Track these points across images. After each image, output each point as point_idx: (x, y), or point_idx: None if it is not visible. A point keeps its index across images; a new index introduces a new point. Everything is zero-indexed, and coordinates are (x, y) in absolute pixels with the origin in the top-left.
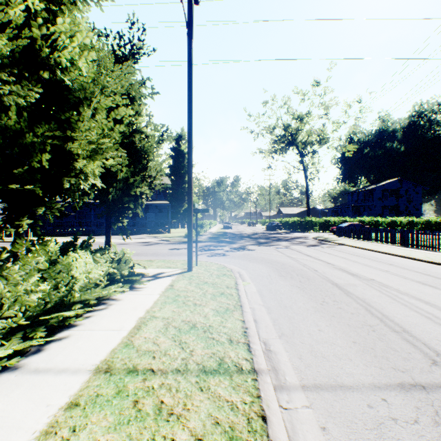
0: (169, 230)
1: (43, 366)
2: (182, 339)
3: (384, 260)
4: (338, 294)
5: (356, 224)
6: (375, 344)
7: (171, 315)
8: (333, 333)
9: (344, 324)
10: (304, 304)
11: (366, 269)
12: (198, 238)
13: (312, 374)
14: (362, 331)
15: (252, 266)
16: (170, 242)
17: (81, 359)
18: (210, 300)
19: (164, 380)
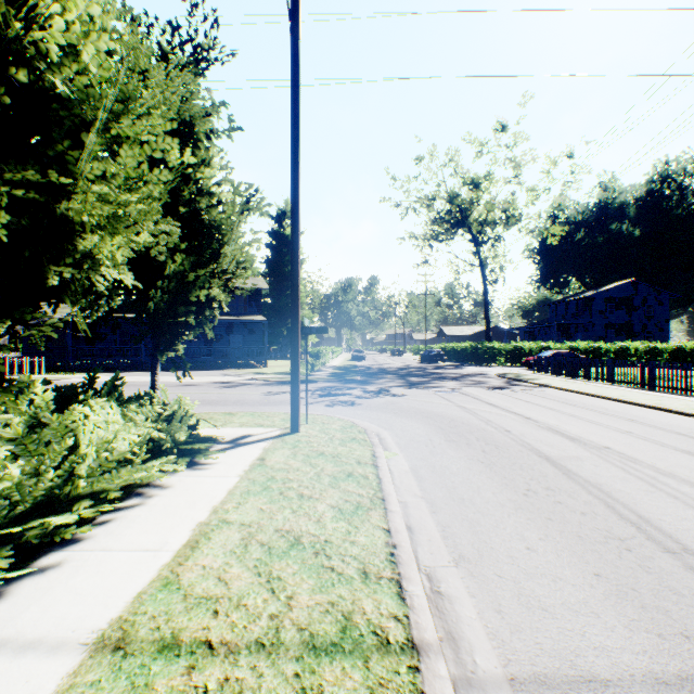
0: (265, 362)
1: None
2: (274, 570)
3: (620, 412)
4: (553, 475)
5: (565, 354)
6: (639, 580)
7: (256, 519)
8: (555, 554)
9: (573, 535)
10: (496, 496)
11: (593, 428)
12: (311, 376)
13: (527, 650)
14: (609, 551)
15: (400, 423)
16: (266, 382)
17: (73, 616)
18: (328, 487)
19: (230, 671)
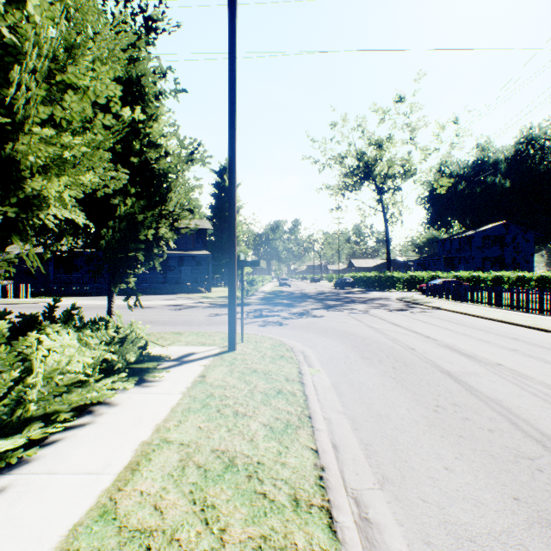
0: (209, 288)
1: None
2: (208, 497)
3: (503, 331)
4: (457, 391)
5: (452, 281)
6: None
7: (194, 438)
8: (473, 475)
9: (486, 454)
10: (409, 412)
11: (484, 346)
12: (246, 300)
13: None
14: (522, 472)
15: (321, 341)
16: (209, 304)
17: None
18: (260, 404)
19: None
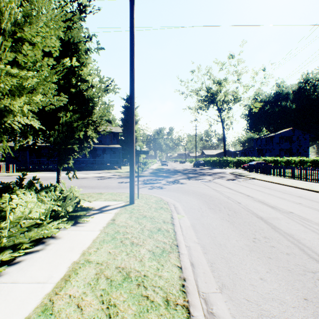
0: (120, 167)
1: None
2: (112, 299)
3: (293, 192)
4: (266, 229)
5: (262, 163)
6: None
7: (105, 259)
8: (278, 283)
9: (285, 269)
10: (238, 242)
11: (282, 201)
12: (141, 173)
13: None
14: (309, 281)
15: (185, 198)
16: (120, 176)
17: None
18: (147, 237)
19: None
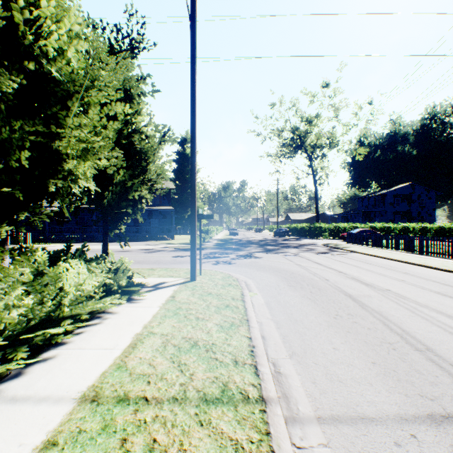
0: (173, 236)
1: (22, 393)
2: (182, 360)
3: (399, 268)
4: (352, 306)
5: (367, 231)
6: (398, 366)
7: (170, 331)
8: (350, 352)
9: (361, 341)
10: (316, 318)
11: (381, 278)
12: (203, 245)
13: (328, 403)
14: (382, 350)
15: (259, 275)
16: (174, 249)
17: (66, 384)
18: (214, 313)
19: (158, 412)
